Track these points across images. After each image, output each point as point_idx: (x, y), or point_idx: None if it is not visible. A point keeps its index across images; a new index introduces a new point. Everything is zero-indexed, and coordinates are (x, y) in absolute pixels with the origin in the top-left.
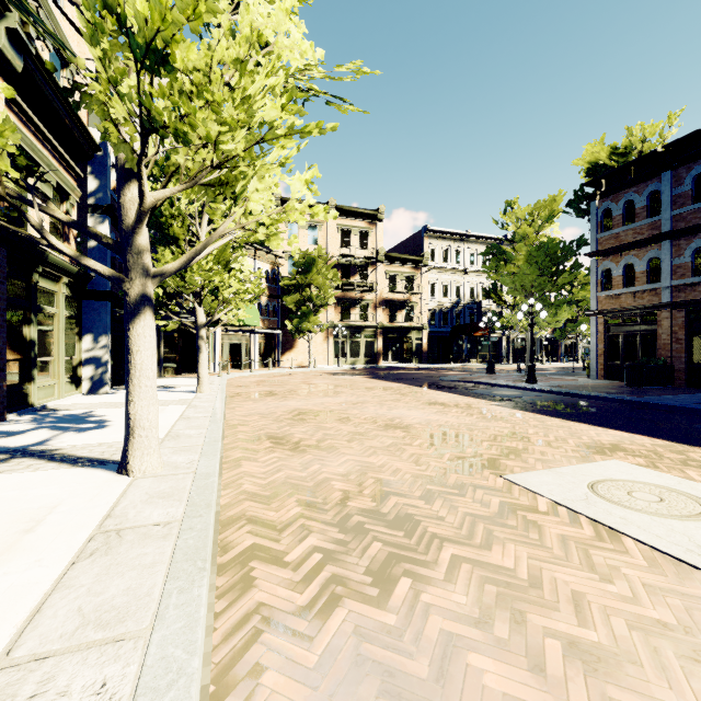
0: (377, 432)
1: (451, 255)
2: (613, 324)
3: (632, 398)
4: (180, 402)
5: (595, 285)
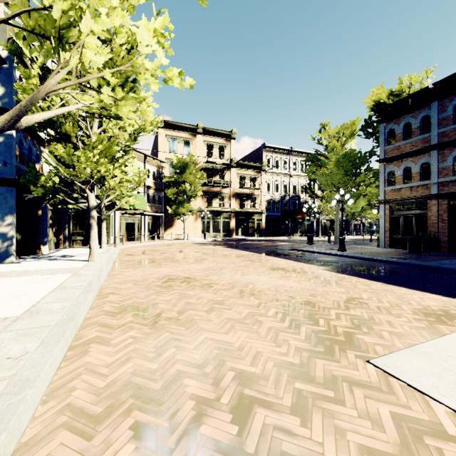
0: (233, 299)
1: (281, 164)
2: (396, 209)
3: (421, 263)
4: (68, 270)
5: (383, 182)
